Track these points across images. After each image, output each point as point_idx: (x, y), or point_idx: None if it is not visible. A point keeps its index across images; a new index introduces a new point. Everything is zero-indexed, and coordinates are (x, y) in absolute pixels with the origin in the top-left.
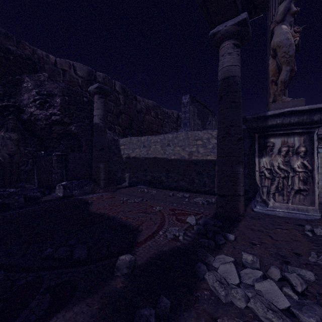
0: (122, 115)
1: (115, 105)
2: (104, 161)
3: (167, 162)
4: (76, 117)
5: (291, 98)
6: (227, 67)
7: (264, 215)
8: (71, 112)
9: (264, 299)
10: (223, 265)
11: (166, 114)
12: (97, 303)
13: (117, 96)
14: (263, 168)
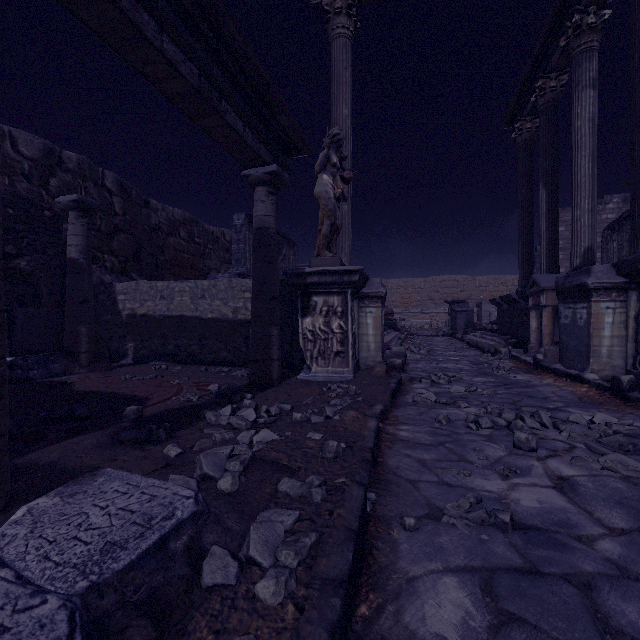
0: (119, 235)
1: (104, 216)
2: (89, 321)
3: (201, 323)
4: (29, 245)
5: (331, 255)
6: (260, 217)
7: (305, 381)
8: (20, 236)
9: (241, 417)
10: (224, 408)
11: (210, 236)
12: (110, 431)
13: (109, 199)
14: (306, 329)
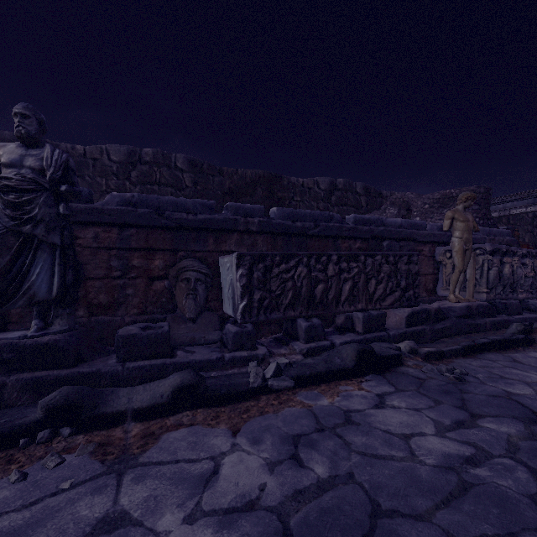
0: None
1: None
2: None
3: None
4: None
5: None
6: None
7: None
8: None
9: None
10: None
11: (518, 217)
12: None
13: None
14: None
